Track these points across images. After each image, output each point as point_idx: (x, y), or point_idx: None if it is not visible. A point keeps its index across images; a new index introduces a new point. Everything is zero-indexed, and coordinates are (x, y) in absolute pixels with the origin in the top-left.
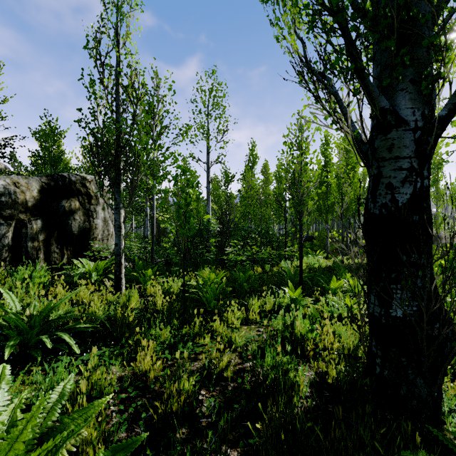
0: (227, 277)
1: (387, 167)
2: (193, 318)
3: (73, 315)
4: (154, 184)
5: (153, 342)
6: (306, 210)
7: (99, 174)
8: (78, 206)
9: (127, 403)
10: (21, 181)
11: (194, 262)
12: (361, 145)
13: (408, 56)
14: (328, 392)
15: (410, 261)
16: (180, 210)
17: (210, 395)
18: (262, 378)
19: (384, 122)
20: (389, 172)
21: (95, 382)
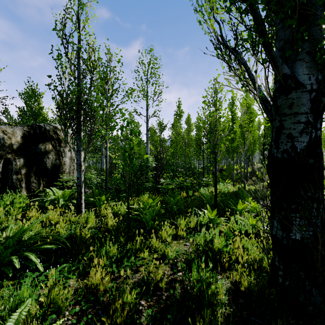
0: (161, 200)
1: (287, 121)
2: (135, 235)
3: (40, 236)
4: (105, 133)
5: (104, 257)
6: (219, 151)
7: (64, 125)
8: (51, 148)
9: (80, 315)
10: (8, 129)
11: (137, 189)
12: (265, 103)
13: (307, 32)
14: (242, 299)
15: (306, 195)
16: (125, 153)
17: (148, 304)
18: (190, 290)
19: (285, 85)
20: (289, 124)
21: (54, 296)
